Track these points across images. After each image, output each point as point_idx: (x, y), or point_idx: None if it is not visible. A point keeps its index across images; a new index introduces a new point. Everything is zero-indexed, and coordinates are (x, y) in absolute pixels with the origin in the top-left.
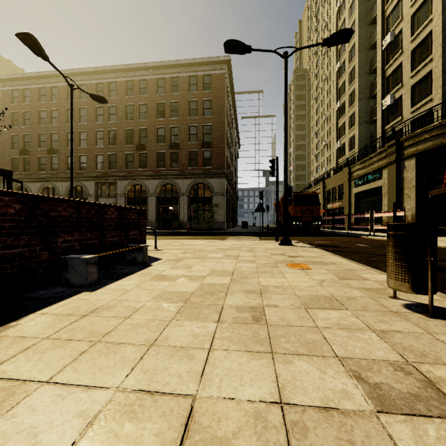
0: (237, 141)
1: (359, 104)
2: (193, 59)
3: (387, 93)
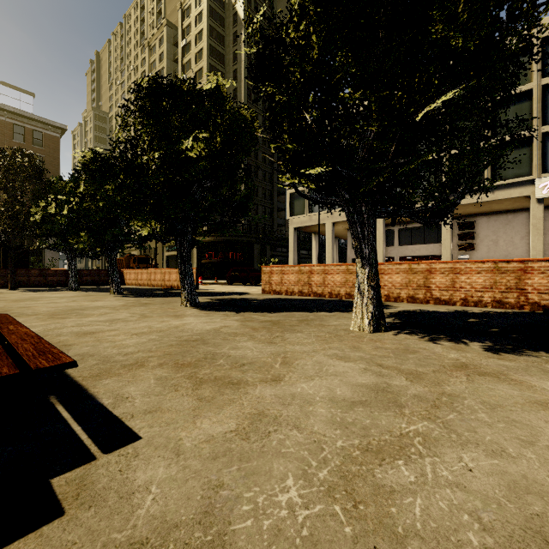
0: None
1: None
2: (22, 111)
3: None
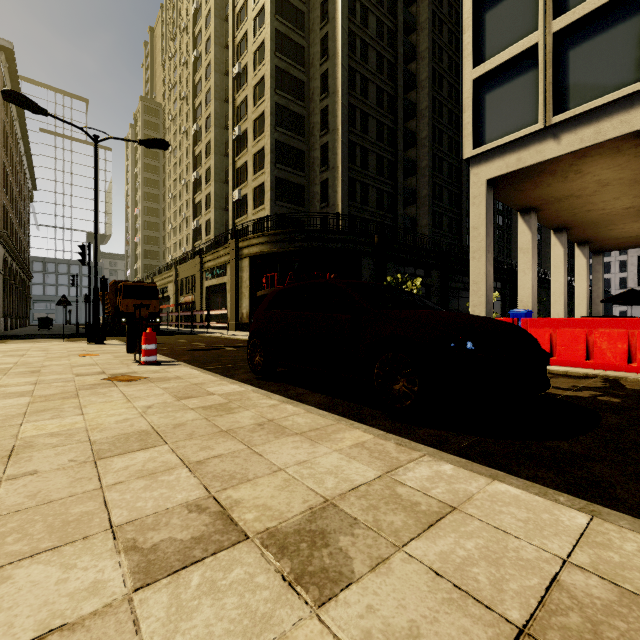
0: (31, 176)
1: (215, 186)
2: None
3: (237, 186)
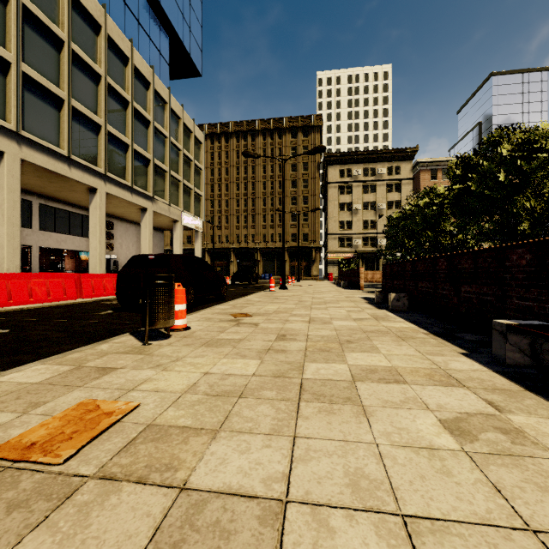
0: None
1: None
2: None
3: None
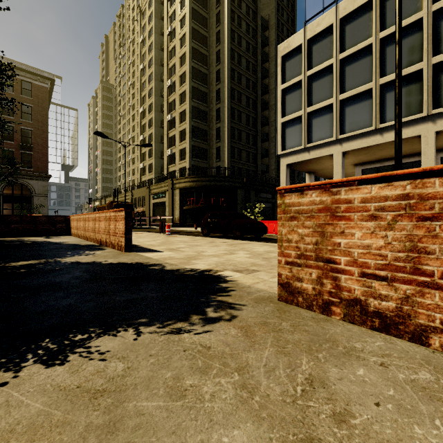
0: None
1: (155, 145)
2: (10, 61)
3: (169, 147)
